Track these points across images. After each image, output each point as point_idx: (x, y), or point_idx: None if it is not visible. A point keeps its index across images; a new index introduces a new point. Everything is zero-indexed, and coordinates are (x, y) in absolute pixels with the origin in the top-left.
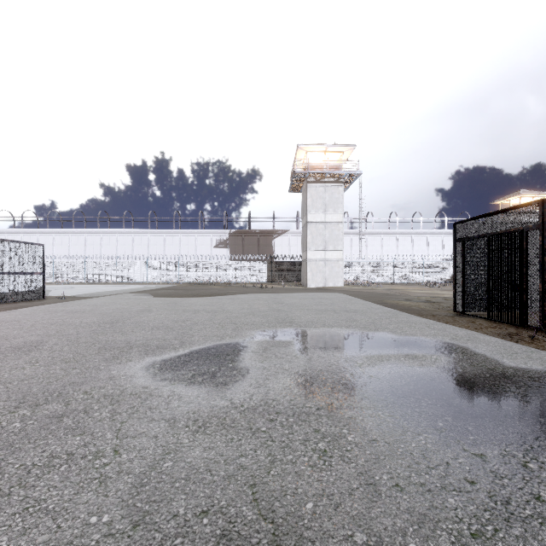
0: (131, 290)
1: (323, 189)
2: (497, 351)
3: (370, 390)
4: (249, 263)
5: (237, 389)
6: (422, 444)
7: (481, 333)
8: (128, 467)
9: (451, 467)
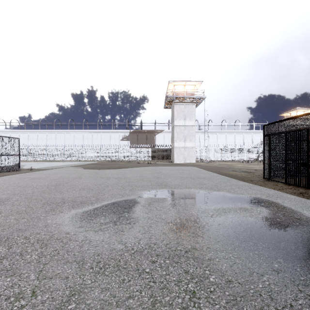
0: (72, 165)
1: (184, 106)
2: (298, 205)
3: (221, 235)
4: (141, 149)
5: (130, 235)
6: (267, 285)
7: (283, 192)
8: (39, 309)
9: (295, 309)
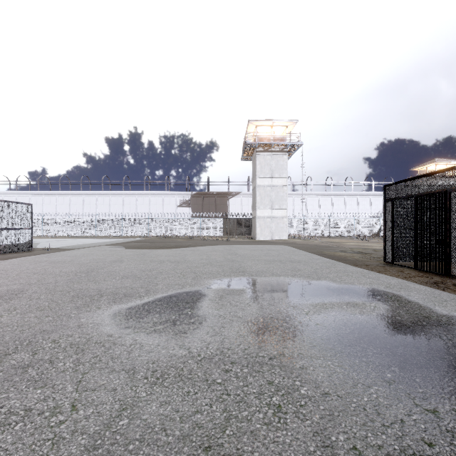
0: (108, 243)
1: (270, 157)
2: (429, 299)
3: (318, 338)
4: (208, 219)
5: (195, 337)
6: (374, 398)
7: (411, 281)
8: (83, 425)
9: (406, 425)
